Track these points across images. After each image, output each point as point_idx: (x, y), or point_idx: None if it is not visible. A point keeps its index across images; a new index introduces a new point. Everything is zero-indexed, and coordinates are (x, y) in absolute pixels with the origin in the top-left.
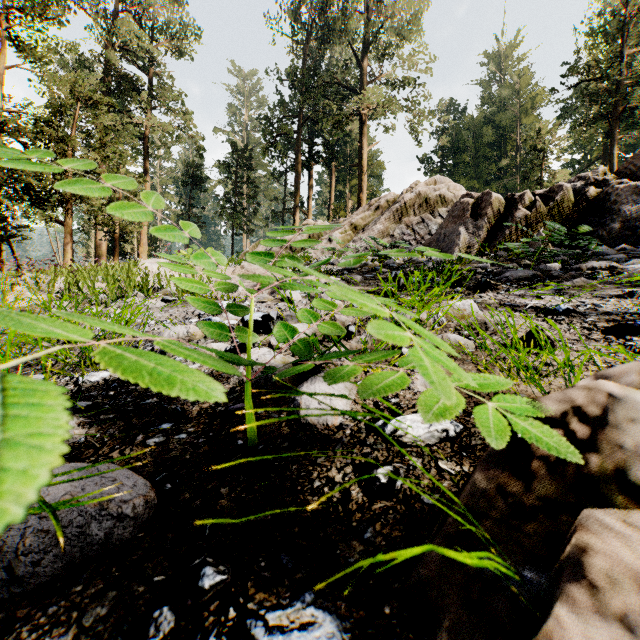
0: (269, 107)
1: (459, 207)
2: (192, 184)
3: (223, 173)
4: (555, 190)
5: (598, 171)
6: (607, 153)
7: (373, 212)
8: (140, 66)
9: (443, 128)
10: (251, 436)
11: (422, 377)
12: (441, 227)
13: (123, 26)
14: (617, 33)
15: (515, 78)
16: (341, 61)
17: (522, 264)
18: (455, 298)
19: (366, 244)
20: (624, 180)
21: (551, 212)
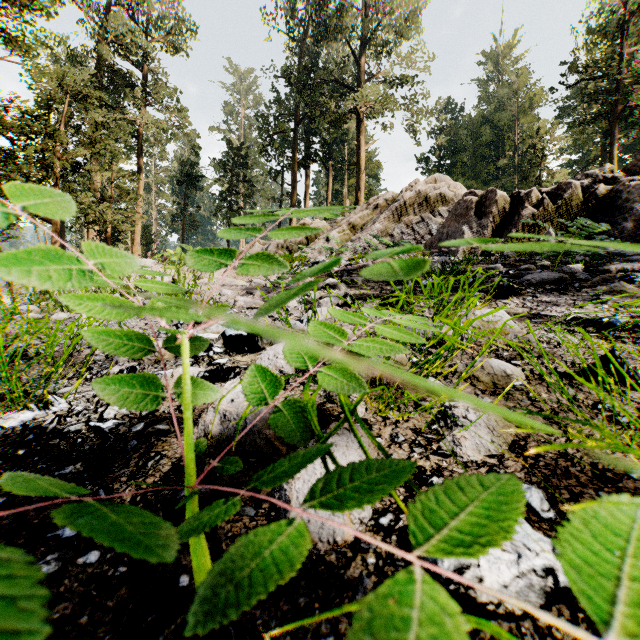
0: (265, 105)
1: (462, 205)
2: (187, 183)
3: (219, 172)
4: (563, 188)
5: (605, 169)
6: (605, 153)
7: (371, 211)
8: (133, 62)
9: (441, 127)
10: (200, 578)
11: (472, 435)
12: (443, 226)
13: (115, 20)
14: (617, 31)
15: (513, 78)
16: (338, 59)
17: (538, 265)
18: (481, 307)
19: (365, 244)
20: (635, 177)
21: (559, 210)
